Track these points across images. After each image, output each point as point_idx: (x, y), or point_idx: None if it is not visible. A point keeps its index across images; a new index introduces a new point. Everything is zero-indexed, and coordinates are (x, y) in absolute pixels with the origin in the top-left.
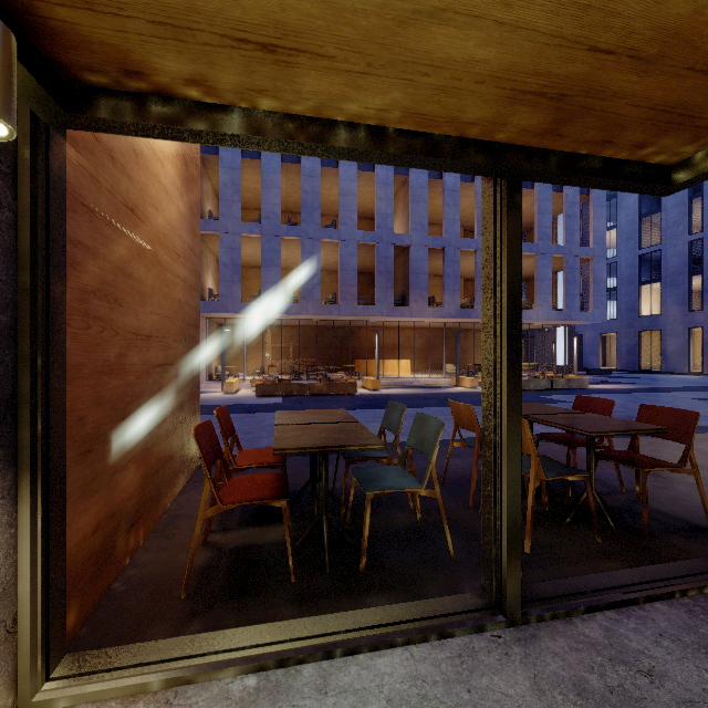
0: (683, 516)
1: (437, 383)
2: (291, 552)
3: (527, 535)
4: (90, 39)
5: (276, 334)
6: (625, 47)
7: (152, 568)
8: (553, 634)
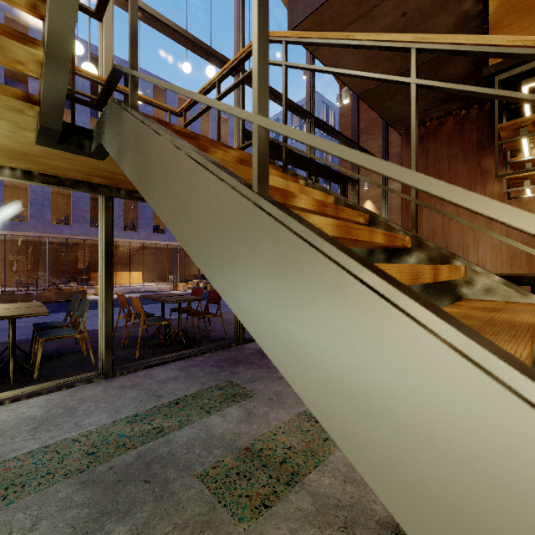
0: (221, 335)
1: (160, 288)
2: None
3: (137, 350)
4: None
5: None
6: (117, 173)
7: None
8: (124, 377)
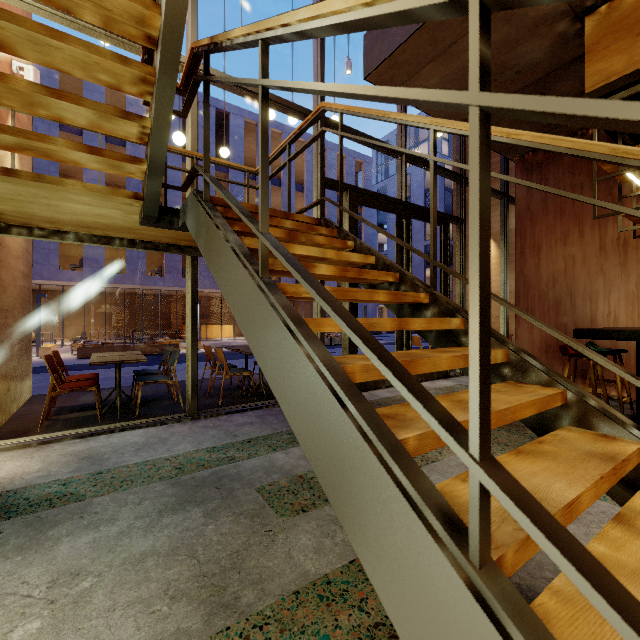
0: None
1: None
2: (99, 410)
3: (220, 398)
4: (17, 220)
5: (99, 301)
6: None
7: (16, 428)
8: (208, 419)
